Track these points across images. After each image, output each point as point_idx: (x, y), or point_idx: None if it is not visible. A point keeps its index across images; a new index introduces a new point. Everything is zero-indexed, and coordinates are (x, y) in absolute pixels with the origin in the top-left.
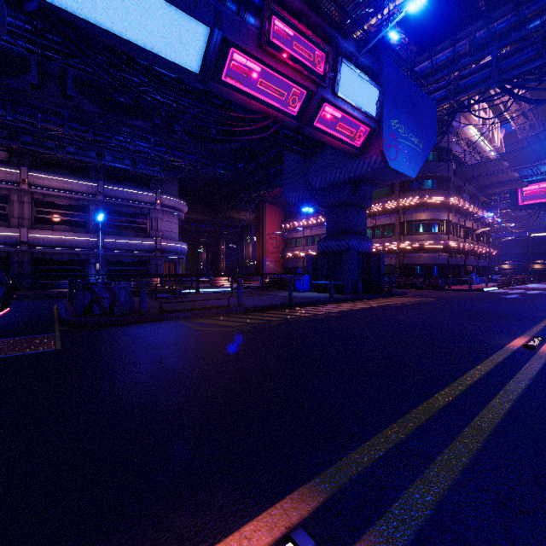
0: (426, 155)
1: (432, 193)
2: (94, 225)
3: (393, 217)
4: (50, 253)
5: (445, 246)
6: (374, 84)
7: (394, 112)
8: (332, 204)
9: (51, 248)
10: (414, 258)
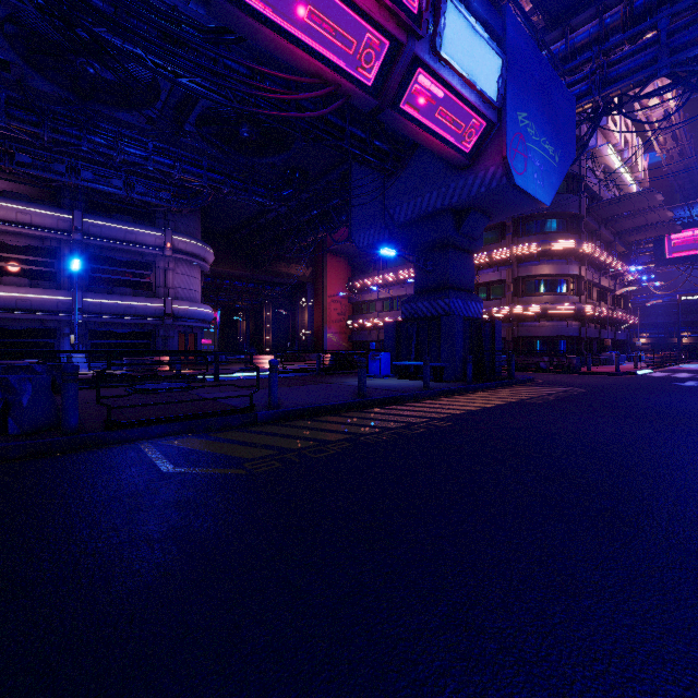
0: (563, 174)
1: (559, 237)
2: (68, 278)
3: (504, 272)
4: None
5: (577, 311)
6: (496, 46)
7: (522, 100)
8: (423, 245)
9: None
10: (533, 328)
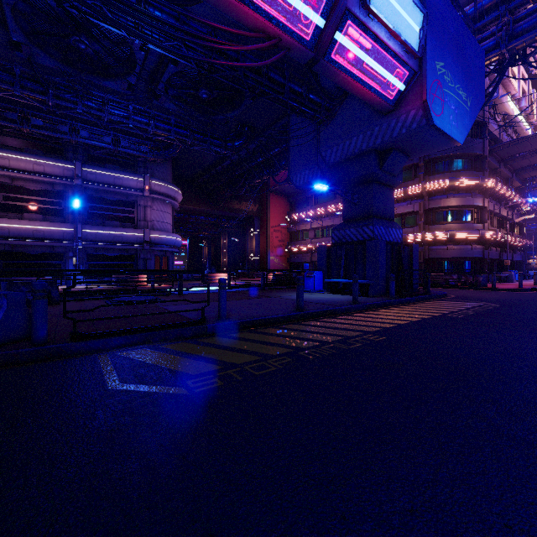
0: (474, 116)
1: (465, 174)
2: (71, 214)
3: (416, 204)
4: (20, 246)
5: (481, 236)
6: (418, 2)
7: (439, 51)
8: (351, 181)
9: (19, 240)
10: (442, 251)
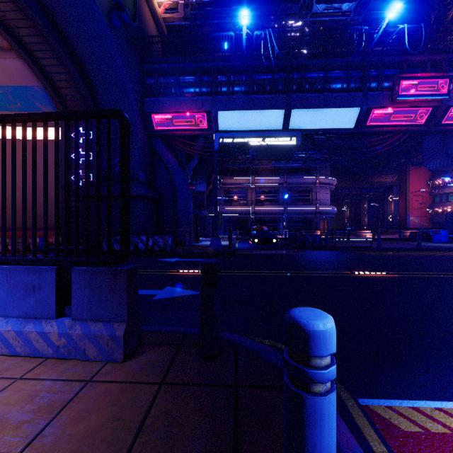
0: None
1: None
2: (281, 200)
3: None
4: (262, 217)
5: None
6: None
7: None
8: None
9: (263, 215)
10: None
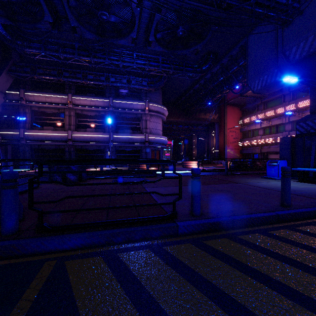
0: None
1: None
2: (108, 127)
3: None
4: (85, 146)
5: None
6: None
7: None
8: None
9: (84, 142)
10: None
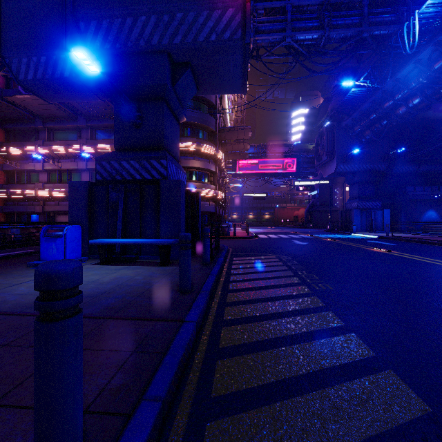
0: None
1: (206, 143)
2: None
3: None
4: None
5: (216, 195)
6: None
7: None
8: (130, 90)
9: None
10: None
